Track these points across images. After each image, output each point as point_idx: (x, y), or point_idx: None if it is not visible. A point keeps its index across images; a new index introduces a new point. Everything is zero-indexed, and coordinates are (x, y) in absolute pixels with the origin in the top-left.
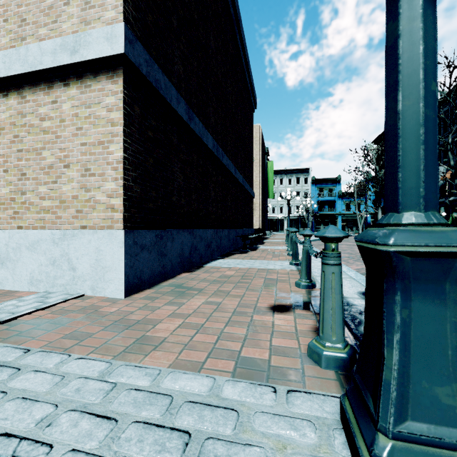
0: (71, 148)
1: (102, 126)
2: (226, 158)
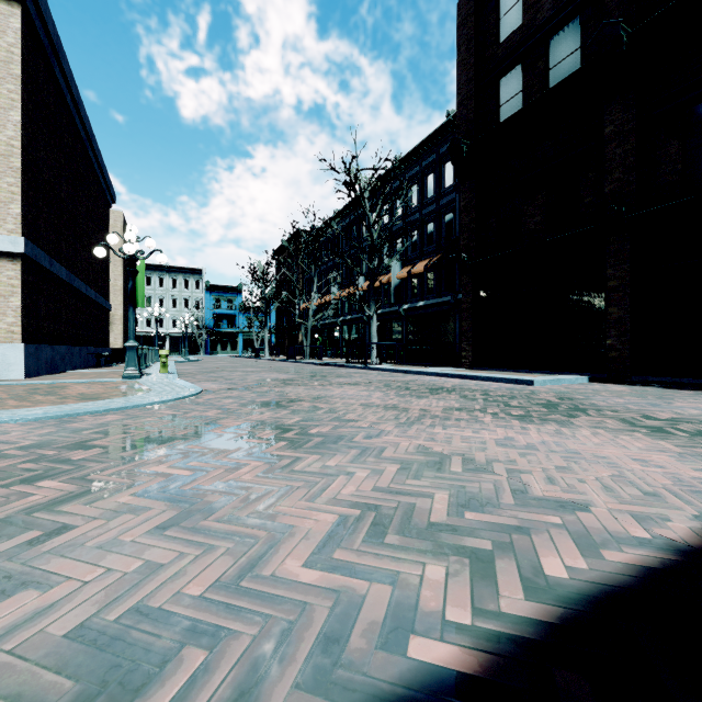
0: None
1: (4, 286)
2: (78, 281)
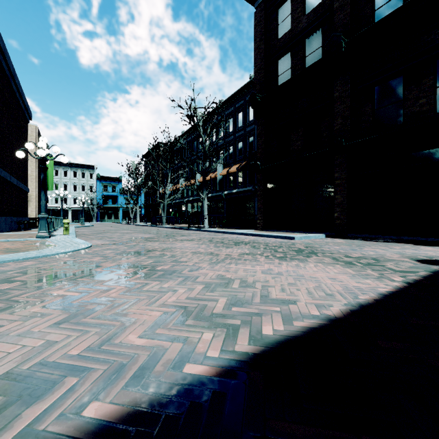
0: None
1: None
2: (4, 172)
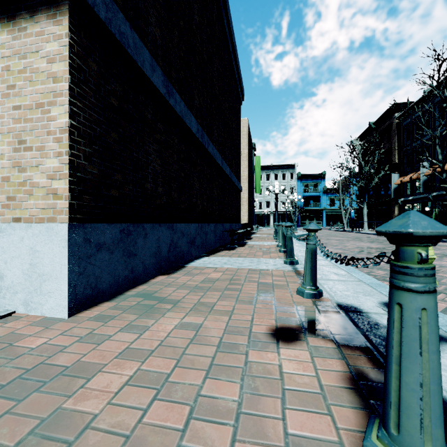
0: (1, 113)
1: (41, 82)
2: (212, 147)
